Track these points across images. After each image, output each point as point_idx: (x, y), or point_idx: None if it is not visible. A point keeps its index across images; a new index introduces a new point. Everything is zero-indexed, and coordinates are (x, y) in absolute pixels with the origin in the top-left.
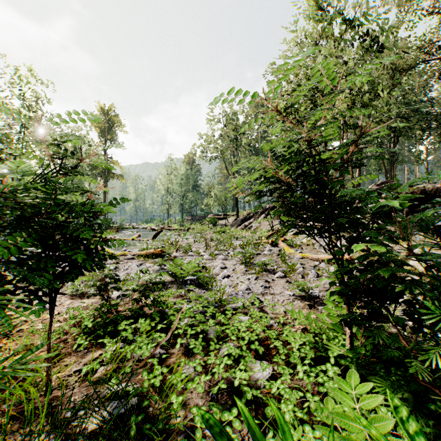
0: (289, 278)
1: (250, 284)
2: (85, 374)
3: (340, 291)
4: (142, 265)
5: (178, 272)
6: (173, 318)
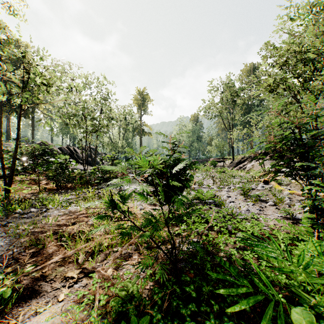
0: (278, 206)
1: (249, 208)
2: (176, 234)
3: (310, 211)
4: None
5: (201, 197)
6: (209, 218)
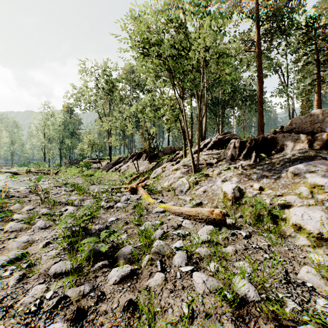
0: (138, 279)
1: None
2: None
3: None
4: None
5: None
6: None
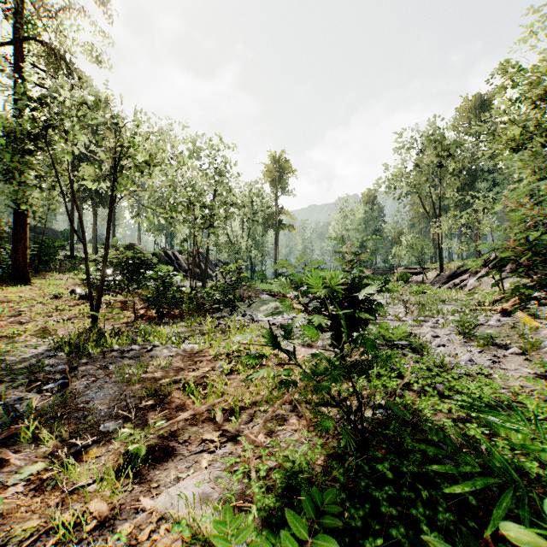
0: (529, 356)
1: (473, 357)
2: (350, 393)
3: None
4: None
5: (387, 335)
6: (403, 371)
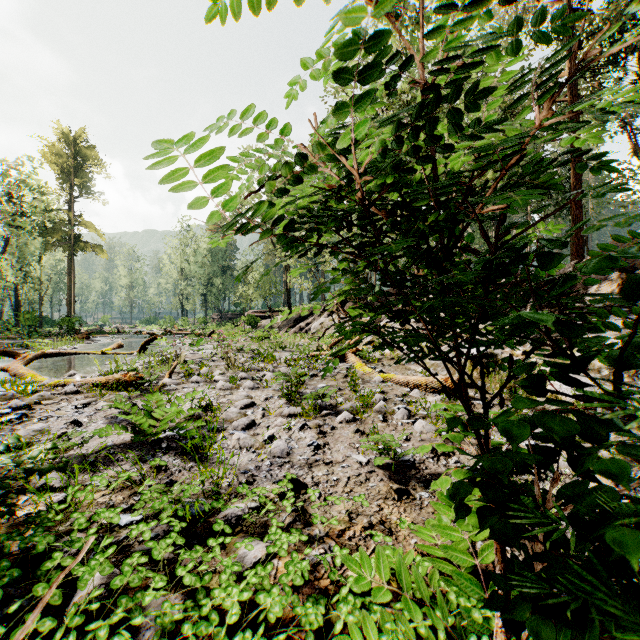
0: (362, 423)
1: (289, 442)
2: None
3: (482, 508)
4: (89, 407)
5: (144, 424)
6: (45, 591)
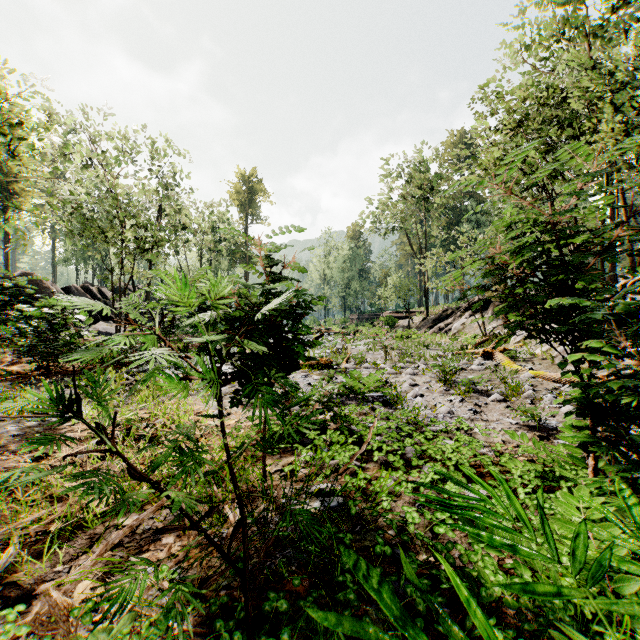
0: (511, 403)
1: (453, 407)
2: (286, 474)
3: (579, 412)
4: (308, 377)
5: (356, 386)
6: (364, 433)
